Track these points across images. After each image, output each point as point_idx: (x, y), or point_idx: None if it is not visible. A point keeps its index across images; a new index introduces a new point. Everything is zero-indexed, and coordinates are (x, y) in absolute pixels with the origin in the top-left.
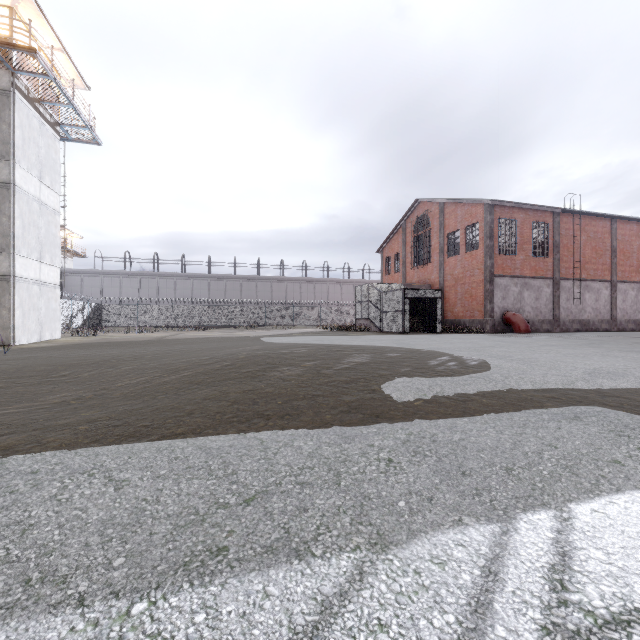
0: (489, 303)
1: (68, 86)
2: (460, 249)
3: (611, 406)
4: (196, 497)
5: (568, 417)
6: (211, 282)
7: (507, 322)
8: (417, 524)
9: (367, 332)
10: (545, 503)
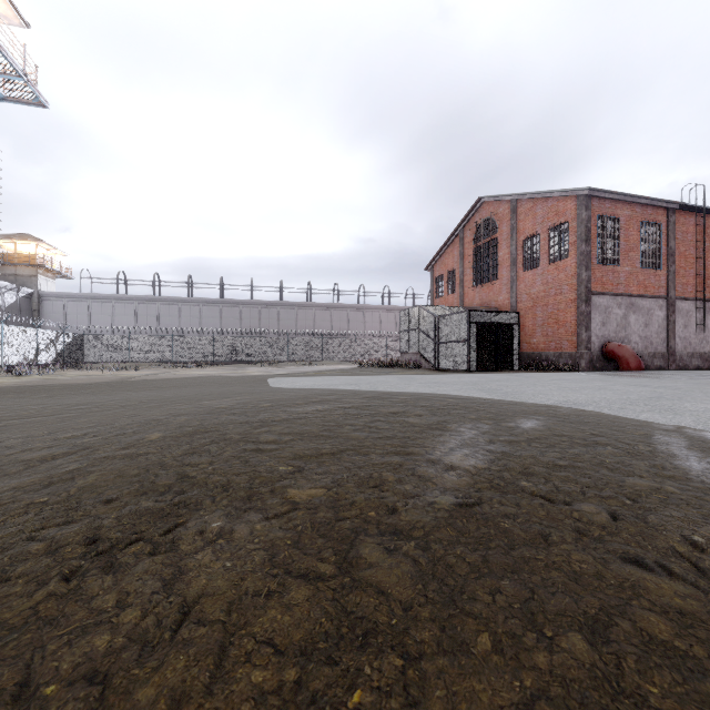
0: (585, 330)
1: None
2: (541, 259)
3: None
4: None
5: None
6: (223, 309)
7: (609, 356)
8: None
9: (418, 370)
10: None
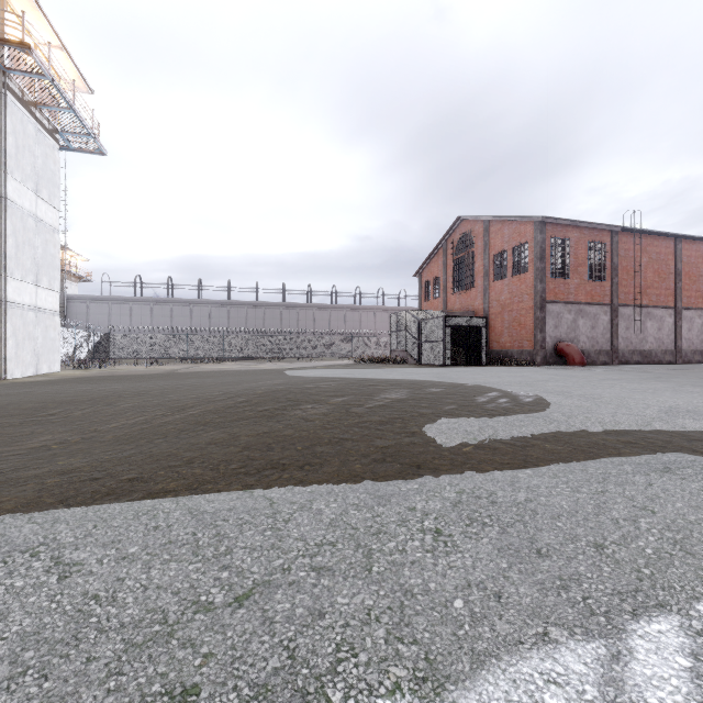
0: (540, 332)
1: (68, 88)
2: (507, 272)
3: (702, 453)
4: (169, 592)
5: (656, 468)
6: (231, 309)
7: (560, 353)
8: (484, 641)
9: (404, 364)
10: (662, 603)
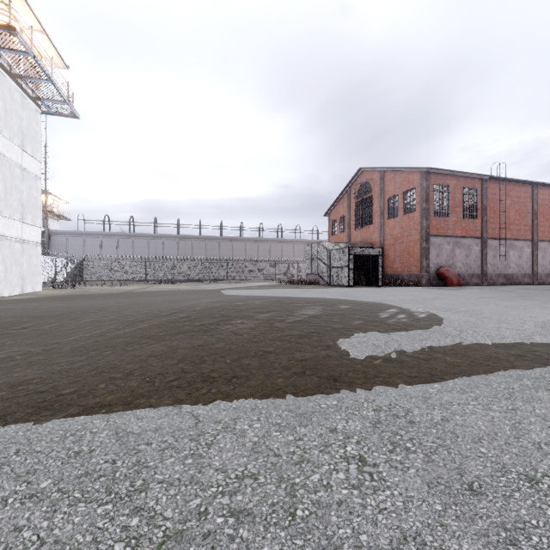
0: (425, 260)
1: (47, 63)
2: (399, 212)
3: None
4: (66, 549)
5: None
6: (180, 242)
7: (441, 276)
8: None
9: (316, 285)
10: None
